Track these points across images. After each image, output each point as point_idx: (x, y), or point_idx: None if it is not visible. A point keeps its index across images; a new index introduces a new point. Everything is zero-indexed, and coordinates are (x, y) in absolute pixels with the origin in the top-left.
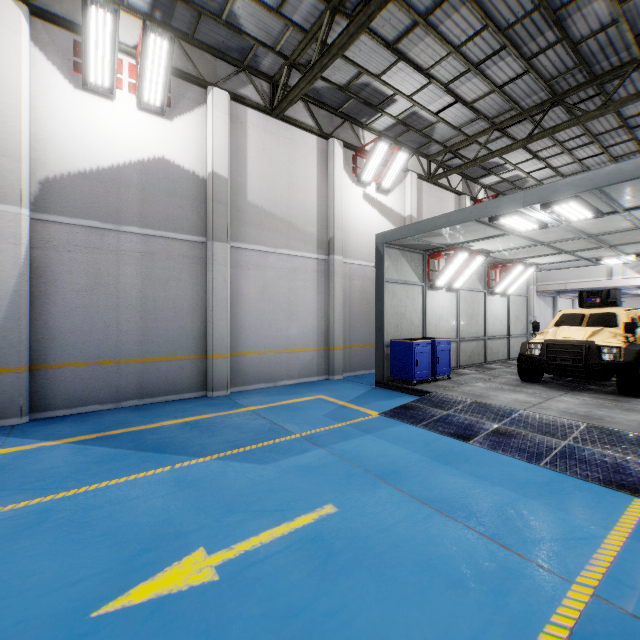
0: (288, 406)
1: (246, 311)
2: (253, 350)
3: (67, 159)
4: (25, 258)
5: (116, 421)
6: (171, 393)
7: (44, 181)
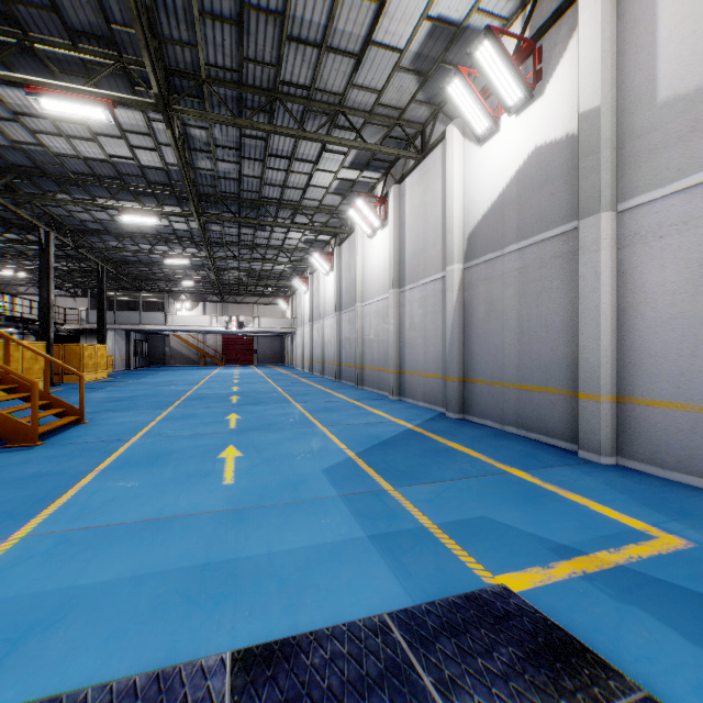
0: (541, 495)
1: (654, 321)
2: (671, 400)
3: (477, 211)
4: (456, 300)
5: (458, 432)
6: (543, 433)
7: (468, 237)
